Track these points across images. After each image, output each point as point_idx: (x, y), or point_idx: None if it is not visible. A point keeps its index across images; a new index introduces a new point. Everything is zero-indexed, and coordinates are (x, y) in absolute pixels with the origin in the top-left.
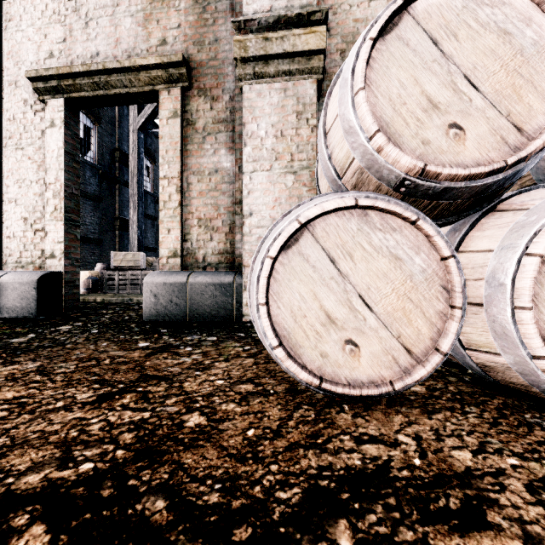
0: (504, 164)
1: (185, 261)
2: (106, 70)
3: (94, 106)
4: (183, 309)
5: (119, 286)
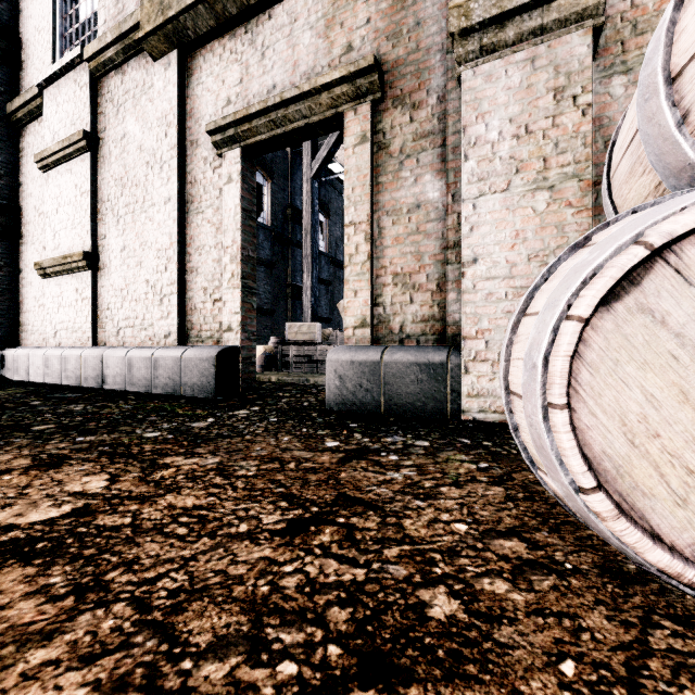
0: None
1: (375, 333)
2: (284, 102)
3: (270, 150)
4: (376, 397)
5: (294, 364)
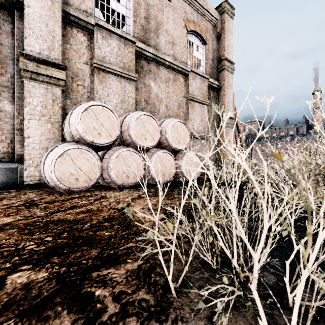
0: (108, 143)
1: None
2: None
3: None
4: None
5: None
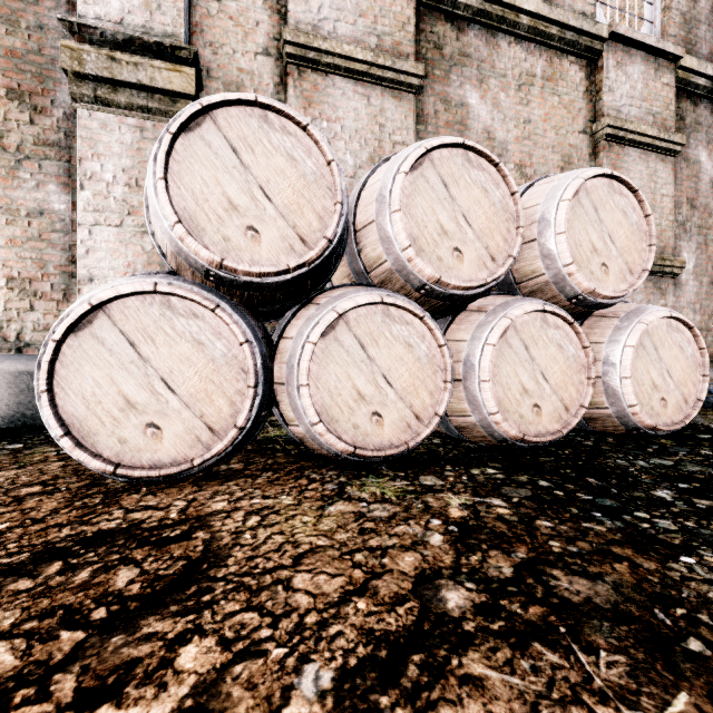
0: (287, 268)
1: None
2: None
3: None
4: None
5: None
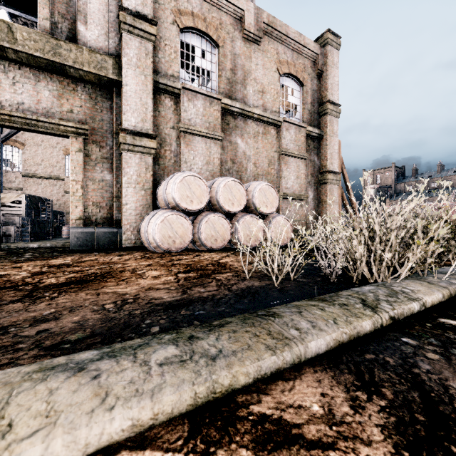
0: (199, 209)
1: (85, 222)
2: (38, 120)
3: (15, 129)
4: (93, 243)
5: None
